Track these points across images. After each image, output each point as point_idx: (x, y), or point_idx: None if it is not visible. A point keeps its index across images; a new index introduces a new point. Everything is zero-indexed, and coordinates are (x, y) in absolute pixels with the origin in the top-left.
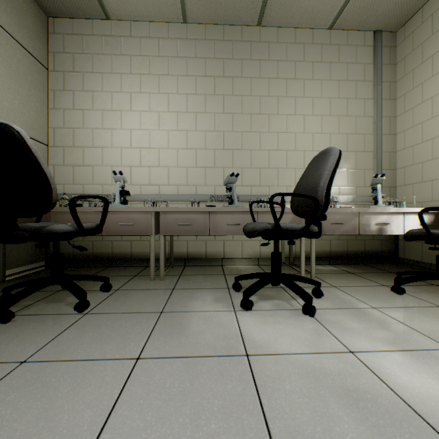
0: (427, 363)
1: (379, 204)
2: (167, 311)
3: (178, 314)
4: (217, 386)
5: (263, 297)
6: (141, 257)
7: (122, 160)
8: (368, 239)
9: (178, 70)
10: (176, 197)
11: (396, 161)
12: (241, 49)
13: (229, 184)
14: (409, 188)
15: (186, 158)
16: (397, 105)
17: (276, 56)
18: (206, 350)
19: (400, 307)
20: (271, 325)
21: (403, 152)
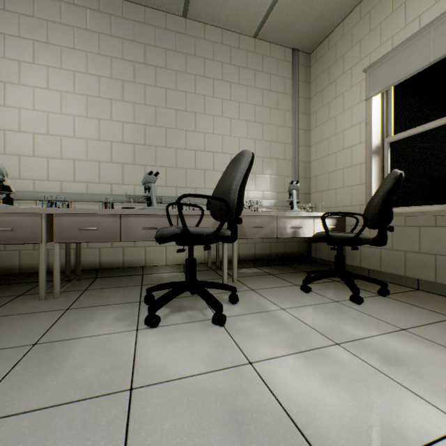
0: (316, 363)
1: (294, 209)
2: (45, 341)
3: (58, 344)
4: None
5: (177, 308)
6: (35, 270)
7: (6, 147)
8: (288, 241)
9: (88, 45)
10: (85, 197)
11: (310, 170)
12: (165, 38)
13: (148, 183)
14: (319, 195)
15: (98, 150)
16: (311, 120)
17: (203, 53)
18: (76, 393)
19: (305, 306)
20: (175, 343)
21: (315, 163)
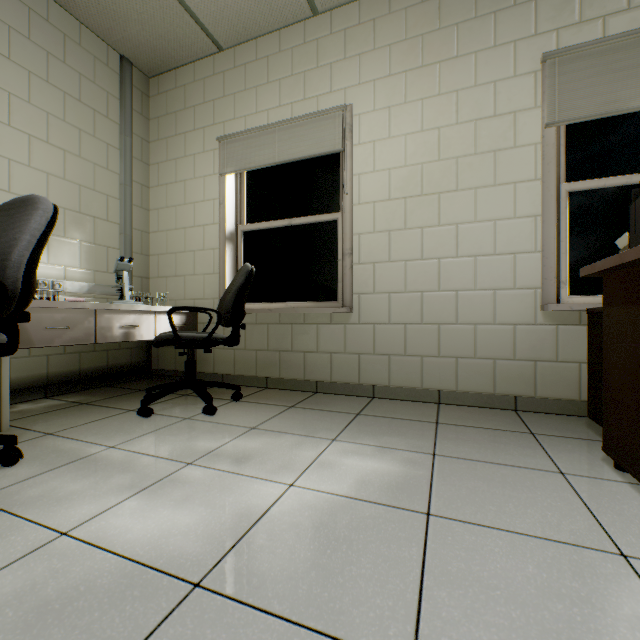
0: (166, 493)
1: (127, 299)
2: None
3: None
4: None
5: None
6: None
7: None
8: (114, 348)
9: None
10: None
11: (150, 245)
12: None
13: None
14: (164, 282)
15: None
16: (151, 173)
17: None
18: None
19: (146, 434)
20: None
21: (158, 236)
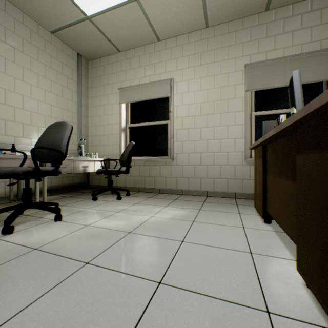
0: (113, 218)
1: (83, 156)
2: None
3: None
4: (30, 266)
5: (16, 224)
6: None
7: None
8: (75, 175)
9: None
10: None
11: (88, 132)
12: None
13: None
14: (94, 148)
15: None
16: (89, 101)
17: (3, 22)
18: None
19: (98, 205)
20: (39, 233)
21: (92, 128)
